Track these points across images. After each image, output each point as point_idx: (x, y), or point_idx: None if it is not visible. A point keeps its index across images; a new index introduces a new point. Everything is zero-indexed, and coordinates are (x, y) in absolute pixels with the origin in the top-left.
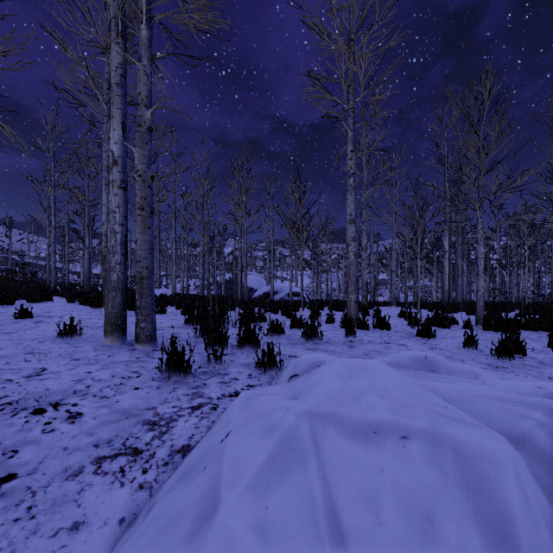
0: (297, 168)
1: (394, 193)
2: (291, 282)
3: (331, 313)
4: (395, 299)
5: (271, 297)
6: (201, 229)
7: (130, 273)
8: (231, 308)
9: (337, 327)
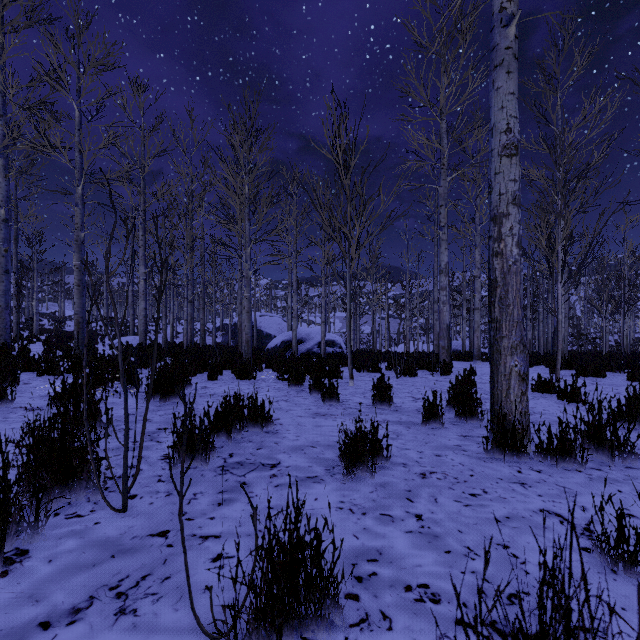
0: (340, 106)
1: (478, 191)
2: (324, 325)
3: (435, 399)
4: (479, 351)
5: (294, 348)
6: (186, 244)
7: (105, 314)
8: (210, 374)
9: (475, 454)
